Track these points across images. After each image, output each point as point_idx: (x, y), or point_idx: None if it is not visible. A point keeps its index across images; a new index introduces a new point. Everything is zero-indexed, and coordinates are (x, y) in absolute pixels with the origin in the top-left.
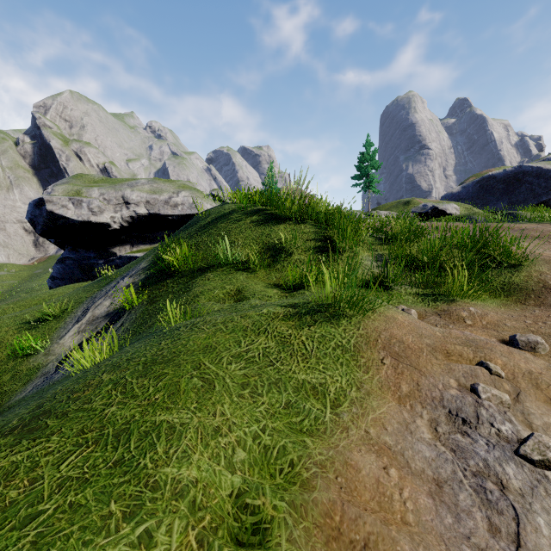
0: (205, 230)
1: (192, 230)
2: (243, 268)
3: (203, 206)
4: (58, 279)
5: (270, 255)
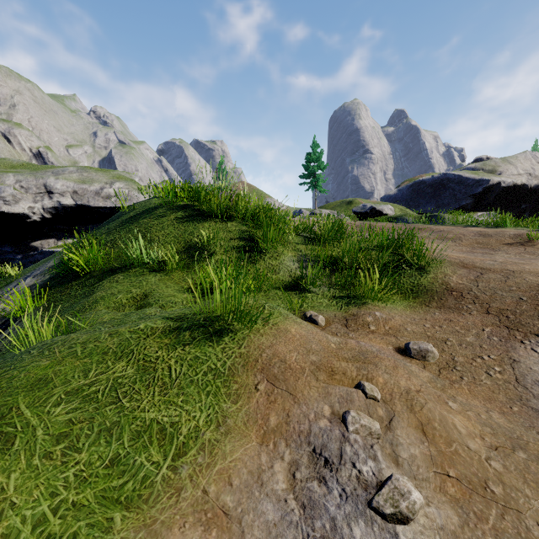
0: (125, 225)
1: (112, 225)
2: (158, 268)
3: (140, 198)
4: None
5: (191, 254)
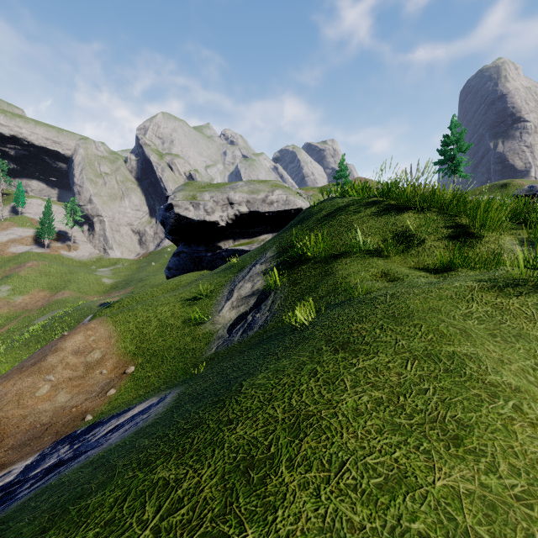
0: (324, 222)
1: (309, 223)
2: (376, 254)
3: (295, 202)
4: (174, 269)
5: (401, 242)
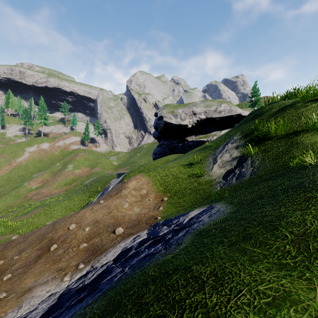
0: (276, 115)
1: (263, 117)
2: None
3: (236, 110)
4: (157, 154)
5: None
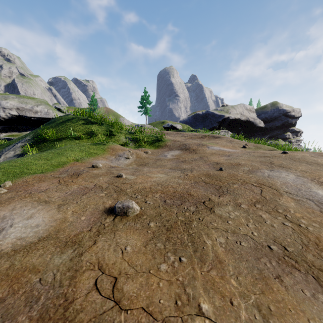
0: (60, 125)
1: (53, 124)
2: (78, 139)
3: (53, 114)
4: None
5: (89, 135)
